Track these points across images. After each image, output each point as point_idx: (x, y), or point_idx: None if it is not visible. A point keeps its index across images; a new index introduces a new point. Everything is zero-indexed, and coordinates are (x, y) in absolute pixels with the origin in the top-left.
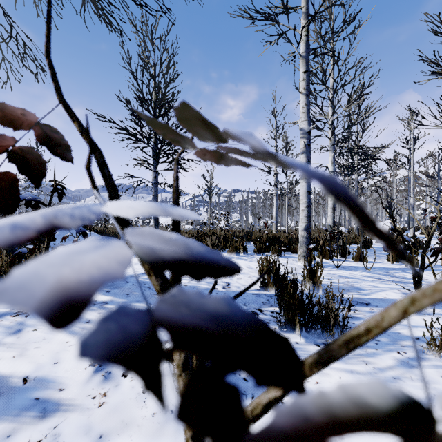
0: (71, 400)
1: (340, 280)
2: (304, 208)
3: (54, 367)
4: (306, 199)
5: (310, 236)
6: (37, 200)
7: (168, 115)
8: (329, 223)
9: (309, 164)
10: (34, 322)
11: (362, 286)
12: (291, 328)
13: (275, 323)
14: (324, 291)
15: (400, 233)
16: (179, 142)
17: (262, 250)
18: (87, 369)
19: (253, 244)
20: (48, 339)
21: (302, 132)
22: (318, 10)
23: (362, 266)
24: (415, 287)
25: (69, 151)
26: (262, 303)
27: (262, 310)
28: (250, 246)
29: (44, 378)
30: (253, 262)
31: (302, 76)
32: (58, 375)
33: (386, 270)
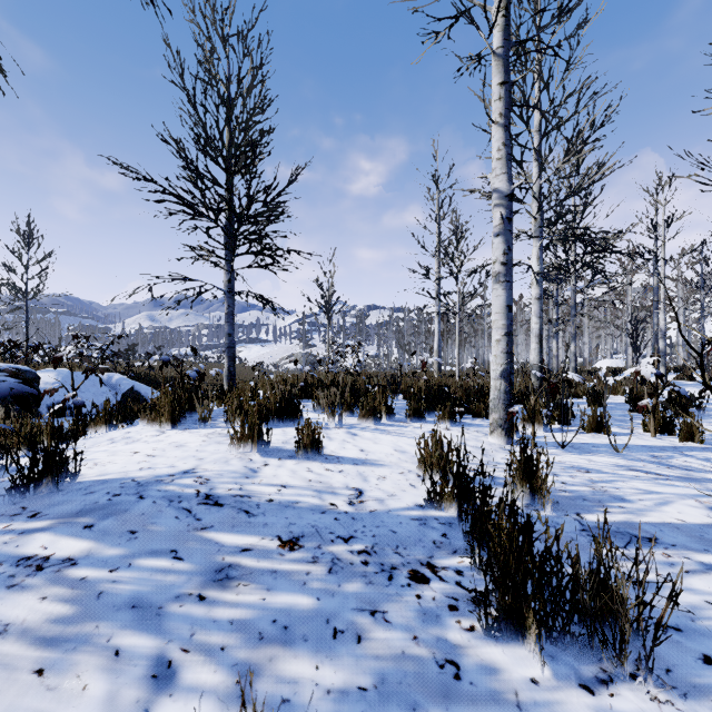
0: None
1: (577, 476)
2: (501, 338)
3: None
4: (504, 321)
5: (512, 389)
6: None
7: (253, 173)
8: (533, 362)
9: (510, 256)
10: None
11: (624, 491)
12: (513, 630)
13: (471, 609)
14: (553, 505)
15: None
16: None
17: (420, 412)
18: None
19: (402, 399)
20: None
21: (498, 196)
22: None
23: (605, 444)
24: None
25: None
26: (433, 545)
27: (435, 566)
28: (398, 402)
29: None
30: (407, 437)
31: (498, 91)
32: None
33: (650, 451)
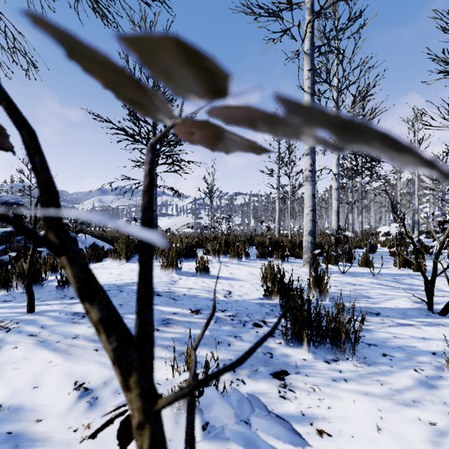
0: (49, 434)
1: (347, 287)
2: (309, 212)
3: (33, 392)
4: (311, 203)
5: (315, 241)
6: (19, 204)
7: None
8: (333, 227)
9: (314, 166)
10: (15, 339)
11: (371, 294)
12: (298, 342)
13: (281, 337)
14: (331, 299)
15: (412, 239)
16: (146, 108)
17: (264, 255)
18: (70, 394)
19: (255, 249)
20: (29, 358)
21: None
22: (324, 5)
23: (368, 272)
24: (427, 296)
25: (5, 136)
26: (265, 314)
27: (266, 321)
28: (252, 250)
29: (20, 407)
30: (256, 268)
31: (307, 74)
32: (36, 402)
33: (393, 276)
